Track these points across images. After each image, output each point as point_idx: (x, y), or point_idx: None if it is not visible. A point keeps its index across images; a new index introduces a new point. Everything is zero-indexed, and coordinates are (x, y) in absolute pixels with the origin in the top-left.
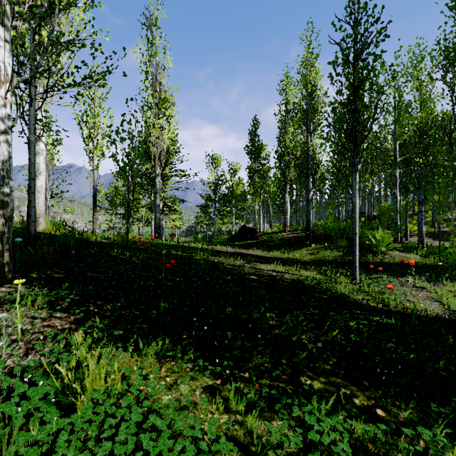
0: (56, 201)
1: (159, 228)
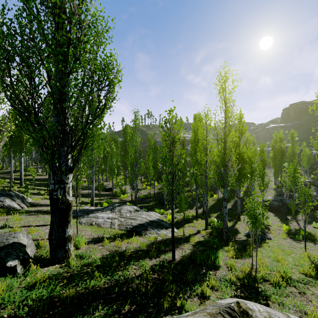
0: None
1: None
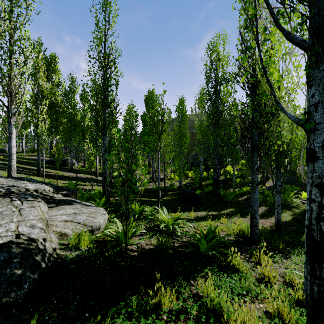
0: None
1: None
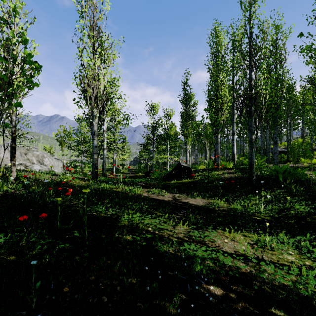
0: (18, 142)
1: (97, 169)
